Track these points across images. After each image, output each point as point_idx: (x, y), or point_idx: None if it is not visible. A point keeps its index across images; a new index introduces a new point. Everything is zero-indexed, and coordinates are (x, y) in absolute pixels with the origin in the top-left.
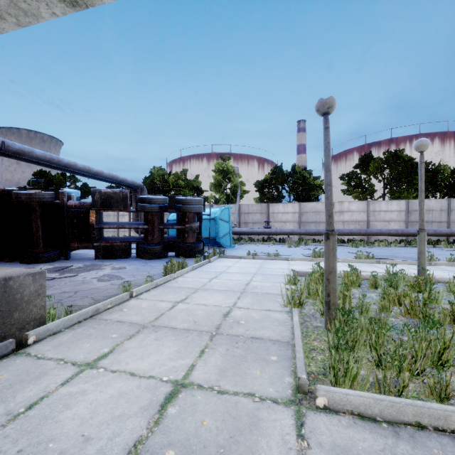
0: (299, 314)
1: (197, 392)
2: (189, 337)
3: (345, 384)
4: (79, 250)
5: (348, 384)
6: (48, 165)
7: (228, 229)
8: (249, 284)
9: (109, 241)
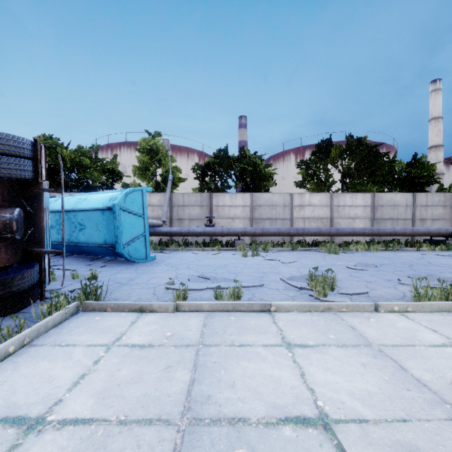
0: None
1: None
2: None
3: None
4: None
5: None
6: None
7: (141, 229)
8: None
9: None
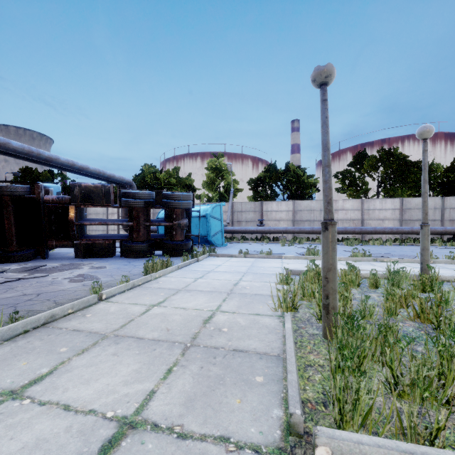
0: (292, 319)
1: (150, 437)
2: (156, 350)
3: (353, 420)
4: (62, 249)
5: (357, 422)
6: (28, 158)
7: (220, 228)
8: (237, 284)
9: (90, 239)
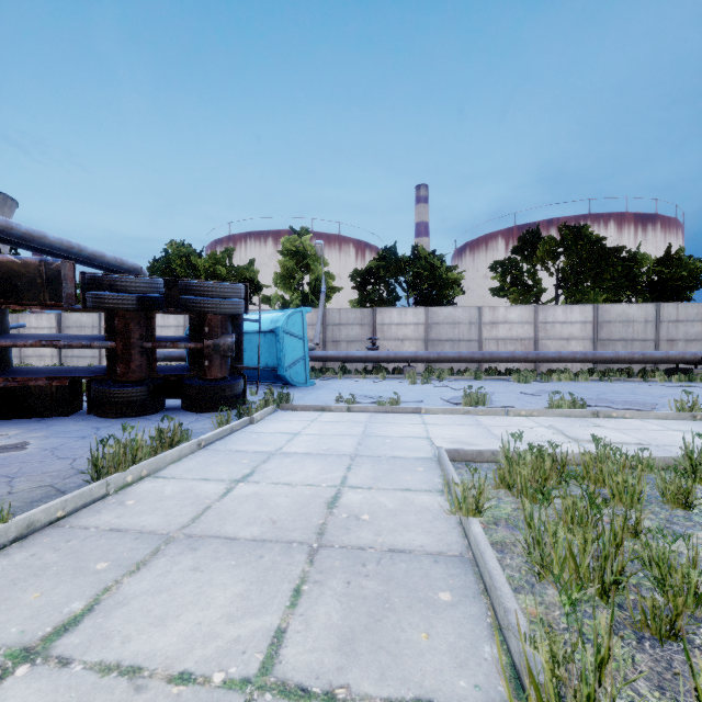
0: None
1: None
2: None
3: None
4: None
5: None
6: None
7: (302, 352)
8: (337, 504)
9: (15, 377)
